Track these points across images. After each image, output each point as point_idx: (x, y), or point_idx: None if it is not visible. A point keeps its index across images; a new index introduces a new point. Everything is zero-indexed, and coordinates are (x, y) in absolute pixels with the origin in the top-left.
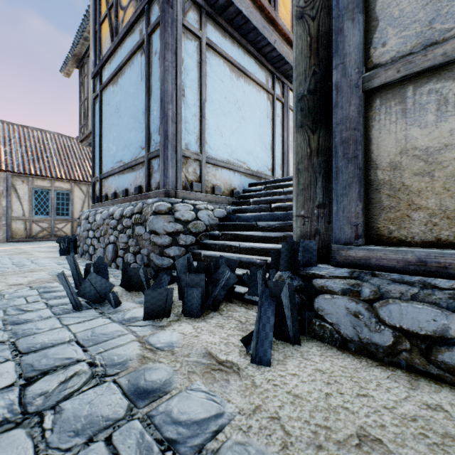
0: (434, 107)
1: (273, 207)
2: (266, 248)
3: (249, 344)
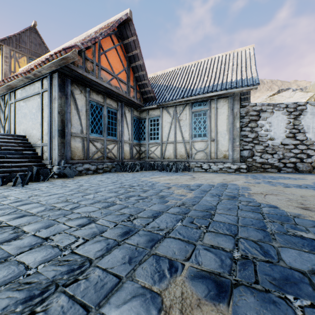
0: (78, 141)
1: (3, 148)
2: (27, 164)
3: (68, 177)
